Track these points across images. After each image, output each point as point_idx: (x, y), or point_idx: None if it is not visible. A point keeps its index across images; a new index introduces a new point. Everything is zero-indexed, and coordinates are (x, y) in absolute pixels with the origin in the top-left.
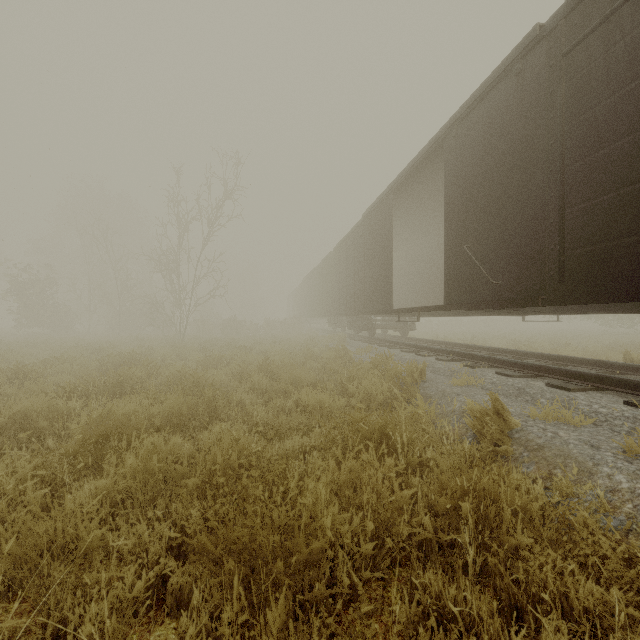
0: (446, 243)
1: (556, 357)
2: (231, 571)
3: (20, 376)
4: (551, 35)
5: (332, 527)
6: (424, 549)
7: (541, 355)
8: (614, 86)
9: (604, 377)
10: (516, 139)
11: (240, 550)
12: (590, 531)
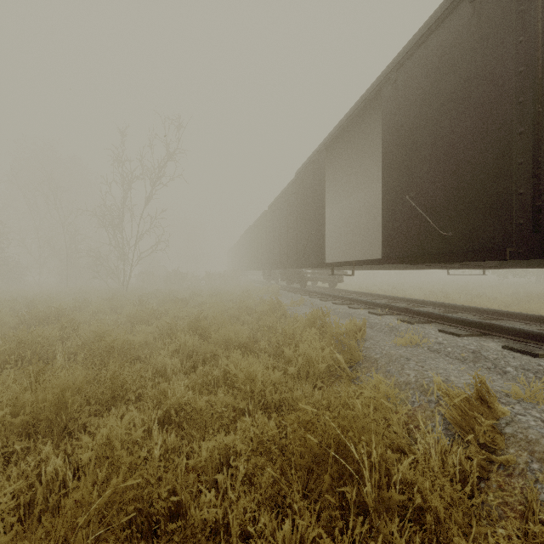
0: (384, 195)
1: (489, 311)
2: None
3: None
4: None
5: None
6: None
7: (473, 309)
8: None
9: None
10: (471, 73)
11: None
12: None
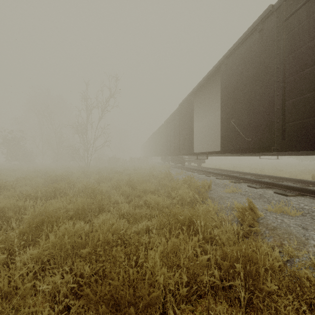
0: (221, 119)
1: (277, 177)
2: (103, 312)
3: (1, 188)
4: (278, 10)
5: (163, 279)
6: (214, 289)
7: (269, 176)
8: (312, 36)
9: (305, 189)
10: (259, 65)
11: (109, 298)
12: (309, 281)
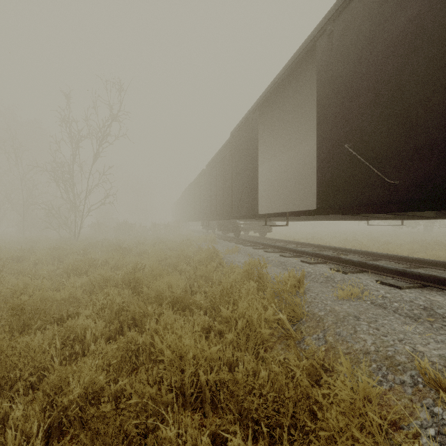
0: (319, 147)
1: (414, 259)
2: None
3: None
4: None
5: None
6: None
7: (397, 257)
8: None
9: None
10: (424, 7)
11: None
12: None
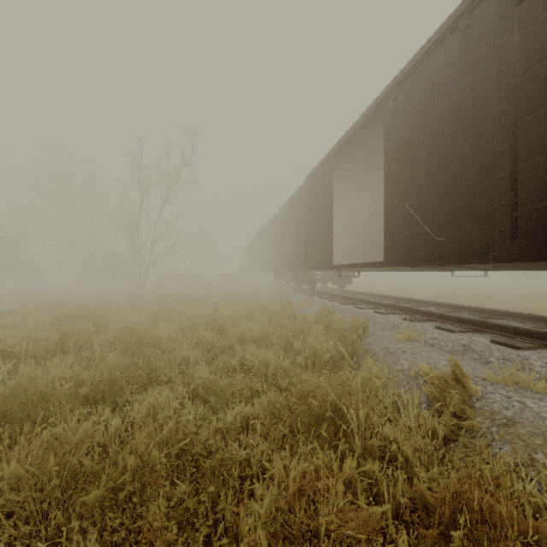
0: (386, 202)
1: (488, 310)
2: None
3: None
4: None
5: None
6: None
7: (473, 308)
8: None
9: None
10: (461, 96)
11: None
12: None
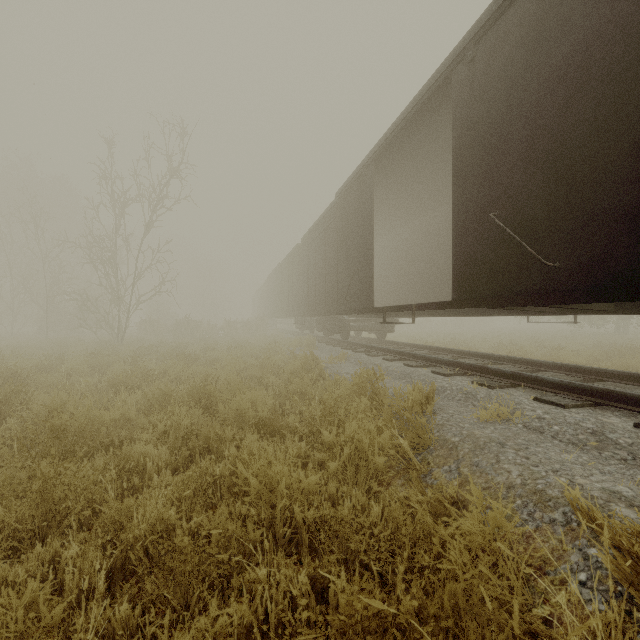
0: (456, 215)
1: (590, 370)
2: None
3: None
4: None
5: None
6: None
7: (566, 366)
8: None
9: None
10: (592, 31)
11: None
12: None
